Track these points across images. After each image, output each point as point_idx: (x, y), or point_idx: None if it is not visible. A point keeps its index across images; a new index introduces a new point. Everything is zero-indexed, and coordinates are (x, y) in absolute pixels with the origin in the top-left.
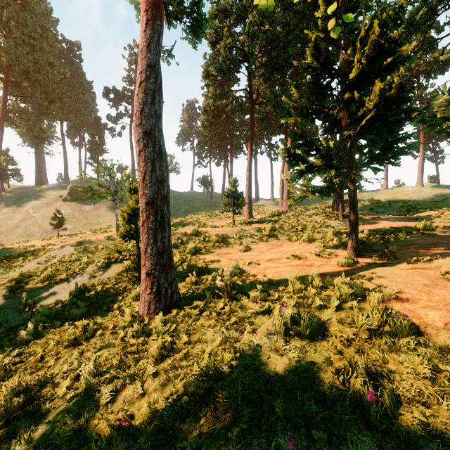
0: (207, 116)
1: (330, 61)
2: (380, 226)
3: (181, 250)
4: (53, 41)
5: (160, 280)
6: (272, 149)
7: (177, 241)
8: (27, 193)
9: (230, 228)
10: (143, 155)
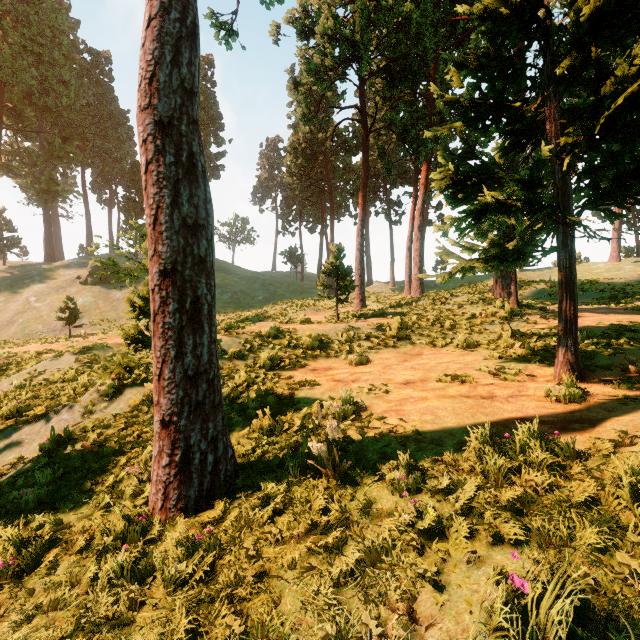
0: (296, 157)
1: (532, 0)
2: (587, 322)
3: (249, 363)
4: (70, 50)
5: (190, 436)
6: (392, 207)
7: (244, 347)
8: (30, 273)
9: (333, 324)
10: (155, 171)
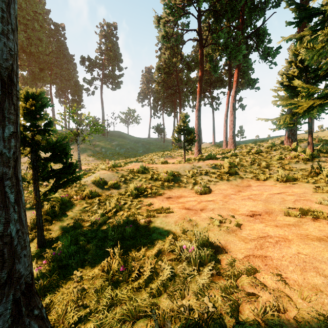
0: (160, 73)
1: None
2: None
3: (121, 191)
4: (43, 23)
5: None
6: (214, 100)
7: (120, 179)
8: None
9: (182, 164)
10: None
